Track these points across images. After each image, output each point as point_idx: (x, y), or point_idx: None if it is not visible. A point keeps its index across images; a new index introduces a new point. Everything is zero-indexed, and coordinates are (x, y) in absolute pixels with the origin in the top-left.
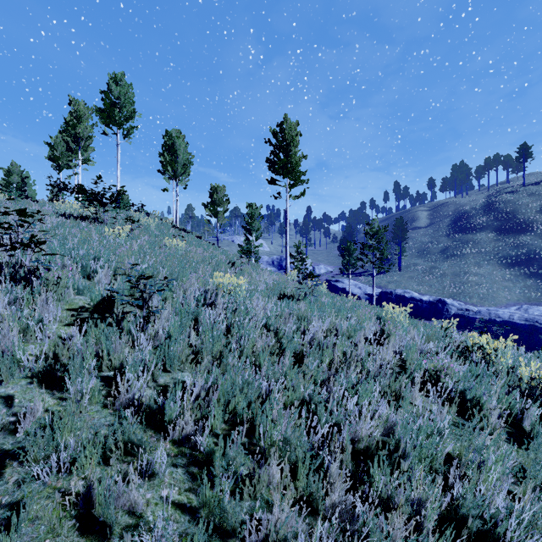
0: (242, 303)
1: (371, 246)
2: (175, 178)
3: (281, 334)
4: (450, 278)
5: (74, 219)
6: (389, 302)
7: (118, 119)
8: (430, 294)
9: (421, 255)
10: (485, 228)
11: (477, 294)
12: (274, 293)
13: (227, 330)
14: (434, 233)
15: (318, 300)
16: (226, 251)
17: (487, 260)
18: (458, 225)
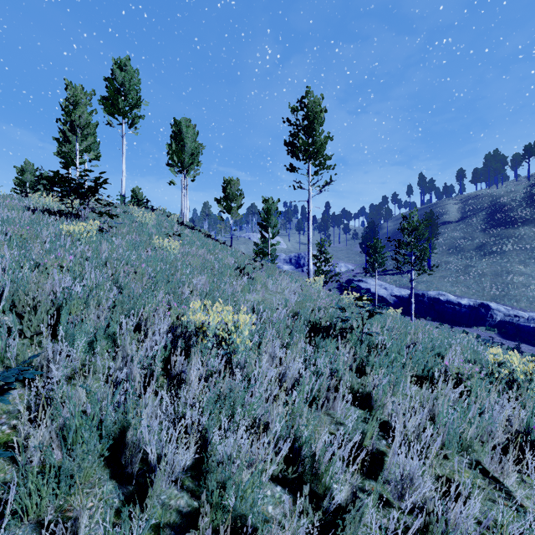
0: (237, 387)
1: (409, 243)
2: (183, 169)
3: (330, 484)
4: (490, 278)
5: (43, 215)
6: (513, 353)
7: (123, 107)
8: (468, 296)
9: (453, 252)
10: (529, 221)
11: (525, 297)
12: (301, 328)
13: (200, 456)
14: (467, 228)
15: (372, 337)
16: (237, 251)
17: (534, 258)
18: (495, 219)
